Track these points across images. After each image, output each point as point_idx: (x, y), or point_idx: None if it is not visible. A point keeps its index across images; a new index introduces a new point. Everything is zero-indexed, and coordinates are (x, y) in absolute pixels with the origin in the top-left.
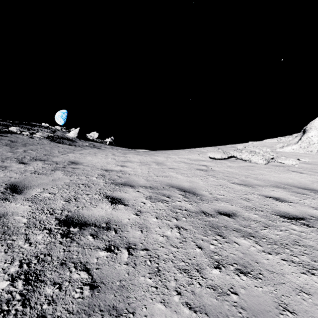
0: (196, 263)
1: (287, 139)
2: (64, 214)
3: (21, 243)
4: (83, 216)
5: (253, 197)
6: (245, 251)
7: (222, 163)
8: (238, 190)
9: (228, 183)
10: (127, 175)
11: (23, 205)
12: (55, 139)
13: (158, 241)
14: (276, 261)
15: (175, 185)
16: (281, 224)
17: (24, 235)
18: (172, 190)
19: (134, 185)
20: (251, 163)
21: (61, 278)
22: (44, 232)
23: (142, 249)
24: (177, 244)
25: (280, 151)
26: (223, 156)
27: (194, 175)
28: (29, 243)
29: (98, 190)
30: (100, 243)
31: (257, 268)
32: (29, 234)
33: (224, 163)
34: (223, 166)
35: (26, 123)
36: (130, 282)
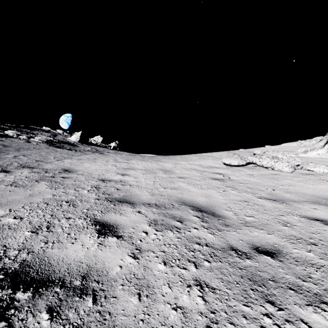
0: None
1: (310, 143)
2: (20, 259)
3: None
4: (49, 263)
5: (293, 219)
6: None
7: (240, 171)
8: (270, 208)
9: (253, 197)
10: (128, 186)
11: None
12: (54, 144)
13: (167, 322)
14: None
15: (187, 201)
16: None
17: None
18: (184, 209)
19: (135, 201)
20: (274, 170)
21: None
22: None
23: None
24: None
25: (303, 157)
26: (240, 163)
27: (210, 187)
28: None
29: (85, 210)
30: None
31: None
32: None
33: (243, 171)
34: (242, 175)
35: (25, 127)
36: None
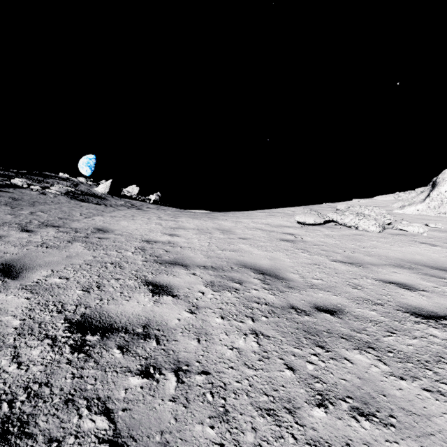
0: (286, 396)
1: (408, 195)
2: (80, 312)
3: (4, 364)
4: (109, 316)
5: (365, 282)
6: (363, 374)
7: (316, 231)
8: (342, 272)
9: (327, 260)
10: (179, 248)
11: (17, 298)
12: (77, 196)
13: (224, 357)
14: (414, 391)
15: (248, 264)
16: (414, 327)
17: (11, 349)
18: (244, 271)
19: (189, 263)
20: (358, 230)
21: (63, 430)
22: (44, 343)
23: (200, 372)
24: (254, 363)
25: (399, 213)
26: (317, 221)
27: (276, 249)
28: (18, 363)
29: (134, 272)
30: (132, 361)
31: (385, 405)
32: (19, 346)
33: (320, 231)
34: (318, 235)
35: (36, 174)
36: (179, 436)
